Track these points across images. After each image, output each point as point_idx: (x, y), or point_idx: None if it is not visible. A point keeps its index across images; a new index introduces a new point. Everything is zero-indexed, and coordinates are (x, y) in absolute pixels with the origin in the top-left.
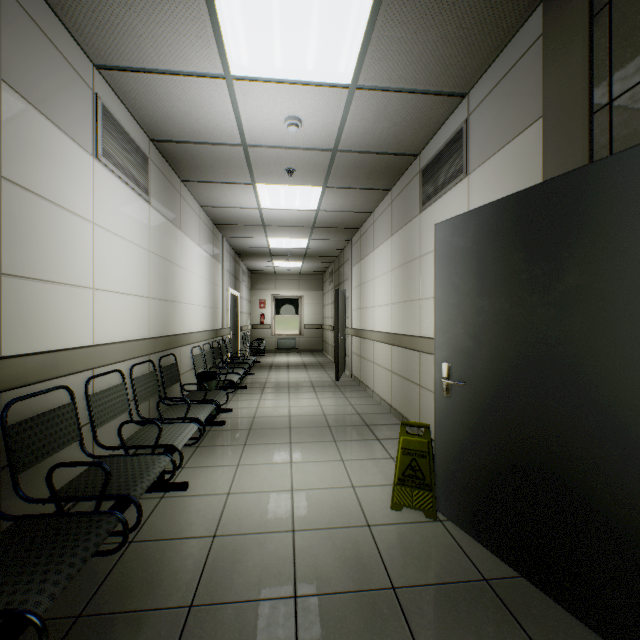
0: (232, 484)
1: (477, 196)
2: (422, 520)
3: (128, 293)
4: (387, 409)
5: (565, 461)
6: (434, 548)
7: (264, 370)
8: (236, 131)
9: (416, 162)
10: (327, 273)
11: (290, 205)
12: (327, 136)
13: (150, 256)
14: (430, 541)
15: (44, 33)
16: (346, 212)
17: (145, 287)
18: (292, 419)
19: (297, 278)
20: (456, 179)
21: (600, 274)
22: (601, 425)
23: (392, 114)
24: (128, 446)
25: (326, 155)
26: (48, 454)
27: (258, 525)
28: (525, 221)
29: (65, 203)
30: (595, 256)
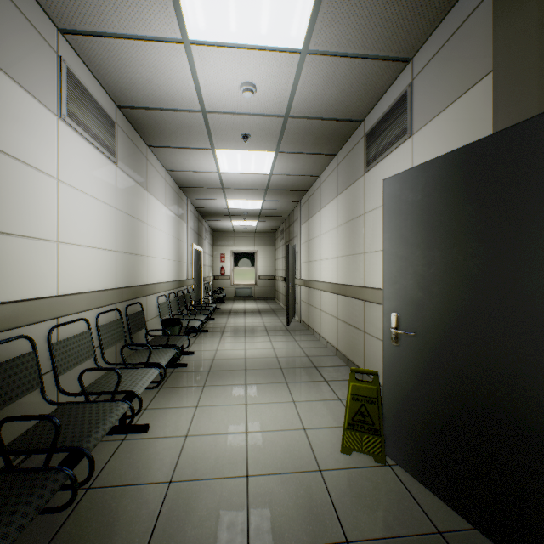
0: (190, 426)
1: (421, 154)
2: (372, 465)
3: (94, 247)
4: (333, 352)
5: (527, 417)
6: (385, 496)
7: (224, 316)
8: (195, 97)
9: (360, 128)
10: (279, 231)
11: (246, 169)
12: (279, 102)
13: (117, 213)
14: (381, 488)
15: None
16: (296, 176)
17: (112, 241)
18: (248, 361)
19: (253, 235)
20: (400, 140)
21: None
22: None
23: (340, 80)
24: (89, 392)
25: (278, 121)
26: (4, 404)
27: (213, 470)
28: (480, 171)
29: (27, 158)
30: None
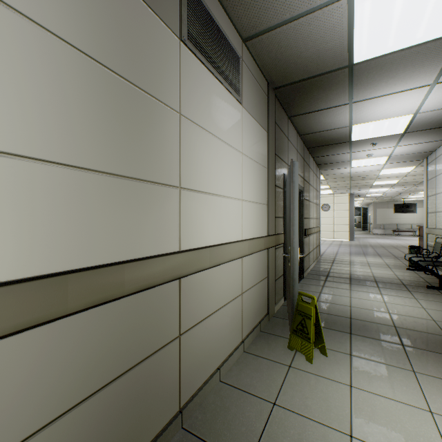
0: None
1: (247, 132)
2: None
3: None
4: None
5: None
6: None
7: None
8: None
9: None
10: None
11: None
12: None
13: None
14: None
15: None
16: None
17: None
18: None
19: None
20: (236, 93)
21: None
22: None
23: None
24: None
25: None
26: None
27: None
28: None
29: None
30: None
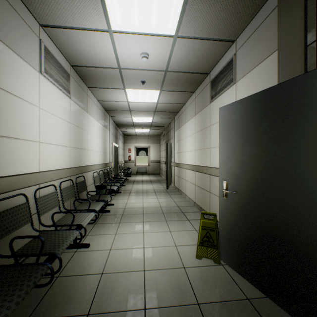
0: (112, 244)
1: (241, 93)
2: (212, 264)
3: (59, 144)
4: (193, 204)
5: (293, 236)
6: (219, 280)
7: (130, 183)
8: (115, 60)
9: (208, 77)
10: (162, 135)
11: (143, 100)
12: (162, 63)
13: (71, 125)
14: (217, 276)
15: (11, 5)
16: (172, 103)
17: (68, 141)
18: (144, 209)
19: (147, 137)
20: (229, 85)
21: (313, 133)
22: (314, 217)
23: (196, 51)
24: (57, 225)
25: (161, 73)
26: (12, 230)
27: (125, 267)
28: (269, 105)
29: (23, 96)
30: (310, 123)
